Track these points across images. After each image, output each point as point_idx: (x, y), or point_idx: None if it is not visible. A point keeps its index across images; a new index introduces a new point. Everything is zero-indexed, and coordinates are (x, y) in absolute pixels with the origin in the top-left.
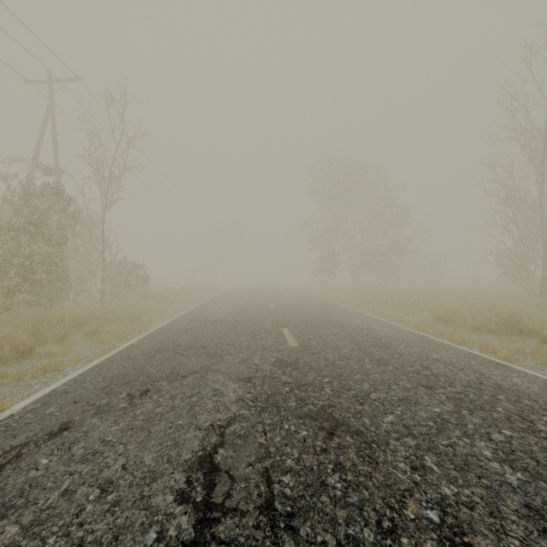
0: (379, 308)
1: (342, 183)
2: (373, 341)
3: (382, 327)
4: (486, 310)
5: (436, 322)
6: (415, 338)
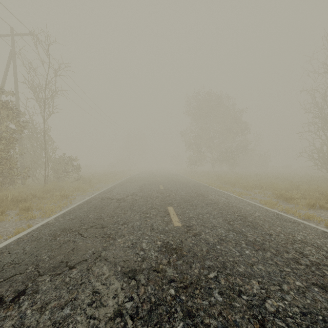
0: (234, 188)
1: (206, 107)
2: (241, 219)
3: (243, 205)
4: (312, 190)
5: (277, 199)
6: (272, 215)
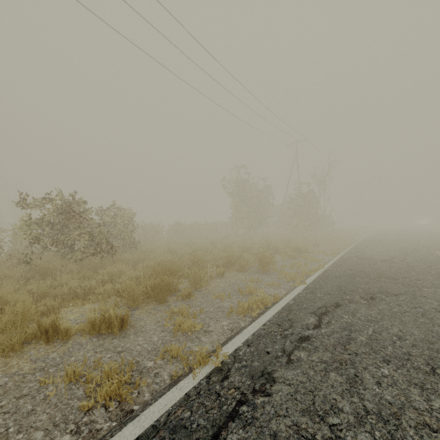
0: None
1: None
2: None
3: None
4: None
5: None
6: None
